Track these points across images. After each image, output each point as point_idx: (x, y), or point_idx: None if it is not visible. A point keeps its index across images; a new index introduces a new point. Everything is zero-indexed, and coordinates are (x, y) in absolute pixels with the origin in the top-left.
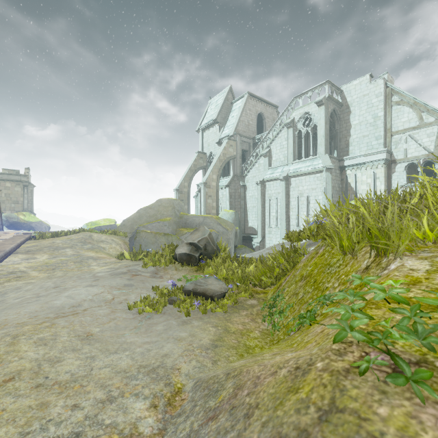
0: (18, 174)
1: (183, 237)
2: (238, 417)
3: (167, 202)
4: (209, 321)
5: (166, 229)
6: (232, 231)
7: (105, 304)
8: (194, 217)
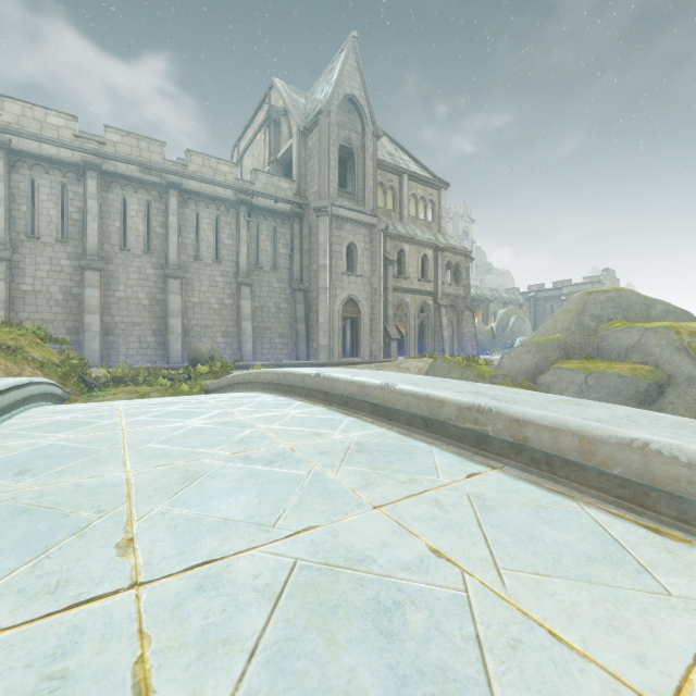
0: (589, 282)
1: (543, 378)
2: None
3: (575, 300)
4: None
5: (527, 359)
6: None
7: None
8: (618, 331)
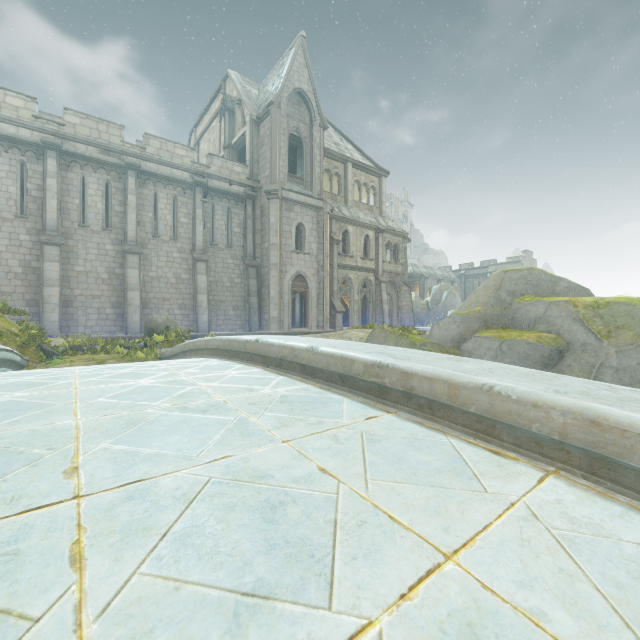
0: (511, 262)
1: (466, 346)
2: None
3: (494, 278)
4: None
5: (453, 329)
6: (636, 346)
7: None
8: (528, 304)
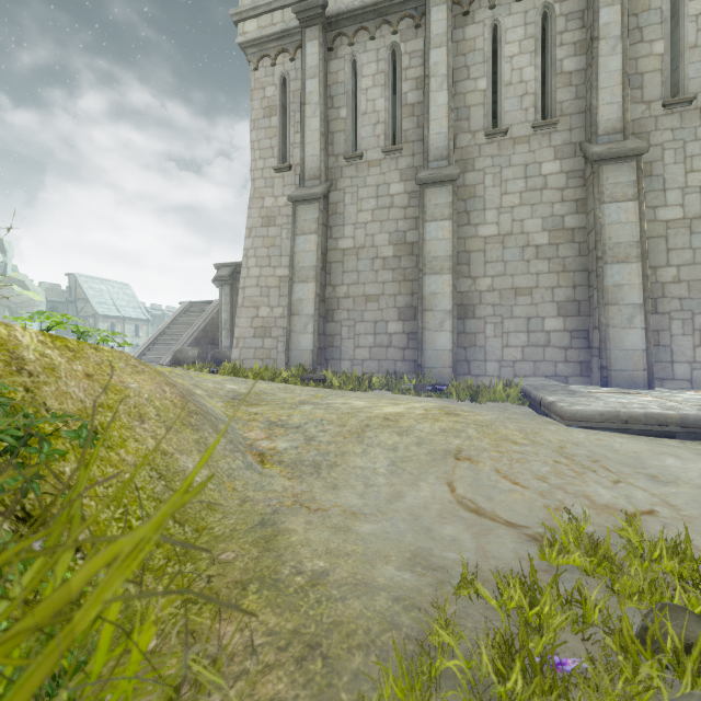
0: None
1: None
2: (181, 391)
3: None
4: (366, 594)
5: None
6: None
7: (696, 514)
8: None
